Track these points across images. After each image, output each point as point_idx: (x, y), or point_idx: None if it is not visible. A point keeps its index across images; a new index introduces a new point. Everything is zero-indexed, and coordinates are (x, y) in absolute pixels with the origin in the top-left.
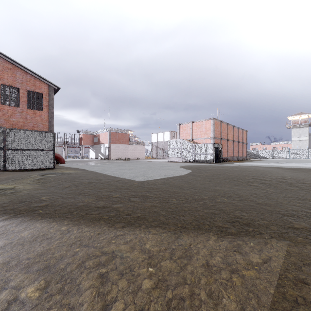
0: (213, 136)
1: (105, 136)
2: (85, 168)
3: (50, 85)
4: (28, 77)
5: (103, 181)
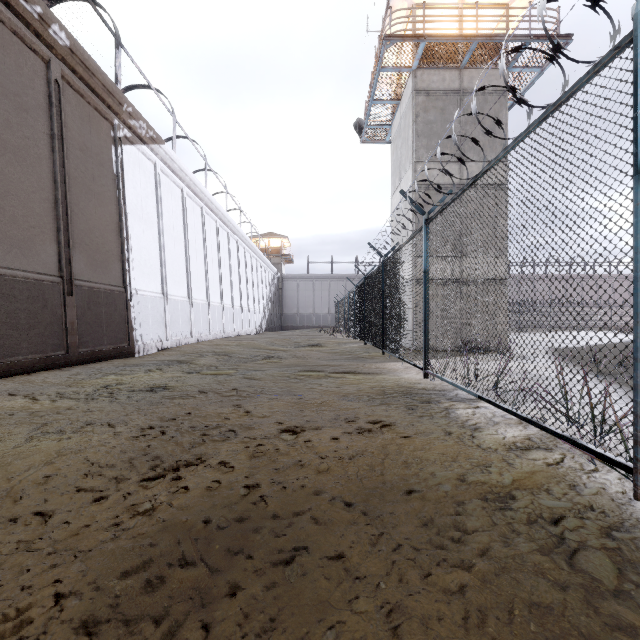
0: None
1: None
2: None
3: None
4: None
5: None
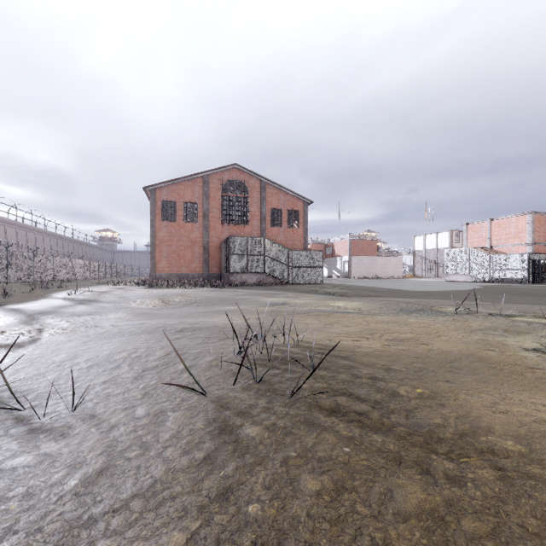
0: (530, 241)
1: (343, 246)
2: (352, 284)
3: (305, 201)
4: (288, 198)
5: (390, 290)
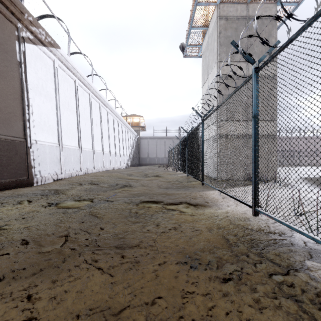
0: None
1: None
2: None
3: None
4: None
5: None
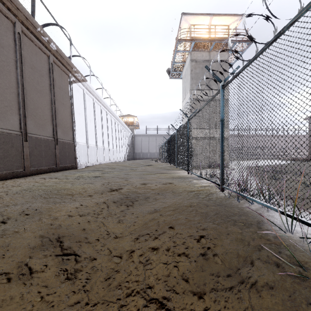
0: None
1: None
2: None
3: None
4: None
5: None
